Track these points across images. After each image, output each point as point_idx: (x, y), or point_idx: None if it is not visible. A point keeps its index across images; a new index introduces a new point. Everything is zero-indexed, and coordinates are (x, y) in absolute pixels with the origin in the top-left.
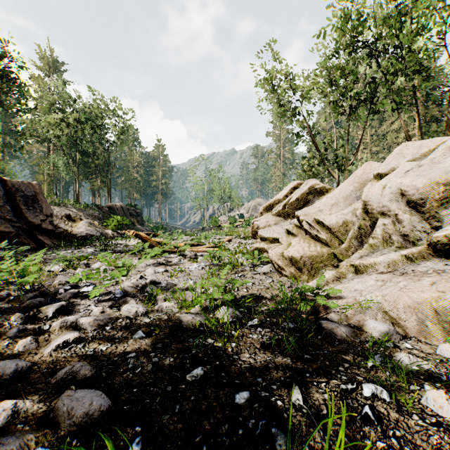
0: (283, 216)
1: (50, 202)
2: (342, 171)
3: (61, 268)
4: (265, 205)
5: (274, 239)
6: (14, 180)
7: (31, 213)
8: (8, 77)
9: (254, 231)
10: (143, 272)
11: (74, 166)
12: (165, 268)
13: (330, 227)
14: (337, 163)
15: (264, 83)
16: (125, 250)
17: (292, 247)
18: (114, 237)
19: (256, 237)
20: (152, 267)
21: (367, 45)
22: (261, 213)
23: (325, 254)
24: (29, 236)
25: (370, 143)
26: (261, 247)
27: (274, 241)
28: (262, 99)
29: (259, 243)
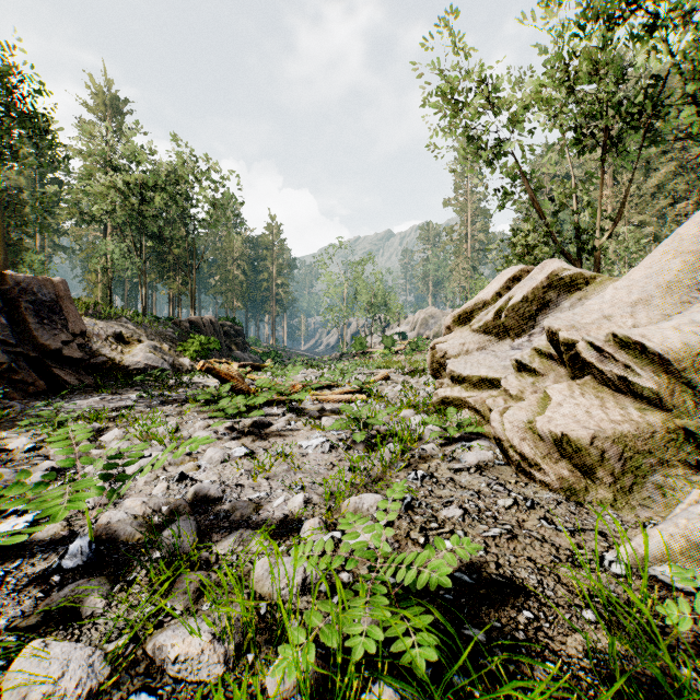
0: (494, 332)
1: (93, 313)
2: (589, 254)
3: (33, 442)
4: (456, 313)
5: (482, 380)
6: (21, 274)
7: (46, 330)
8: (31, 115)
9: (435, 363)
10: (200, 457)
11: (138, 257)
12: (252, 444)
13: (668, 357)
14: (580, 239)
15: (447, 98)
16: (191, 398)
17: (557, 409)
18: (193, 370)
19: (439, 374)
20: (226, 441)
21: (646, 12)
22: (449, 328)
23: (659, 432)
24: (38, 370)
25: (627, 209)
26: (456, 396)
27: (482, 384)
28: (443, 129)
29: (451, 388)
